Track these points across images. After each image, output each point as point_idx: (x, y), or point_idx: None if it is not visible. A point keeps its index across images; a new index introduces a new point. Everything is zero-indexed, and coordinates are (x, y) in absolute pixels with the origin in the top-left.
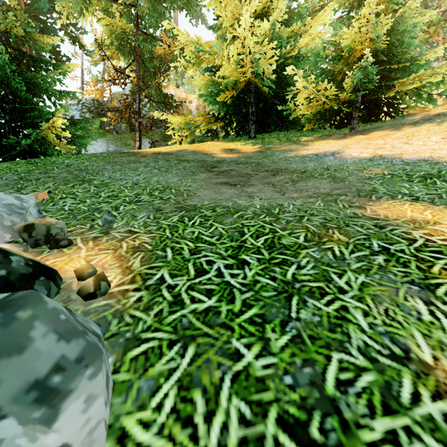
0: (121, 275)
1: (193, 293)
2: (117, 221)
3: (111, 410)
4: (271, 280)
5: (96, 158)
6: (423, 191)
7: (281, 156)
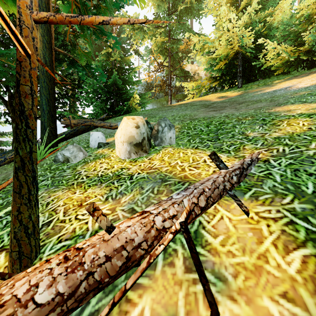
0: None
1: (192, 132)
2: None
3: (175, 142)
4: (216, 128)
5: (154, 110)
6: (313, 99)
7: (251, 95)
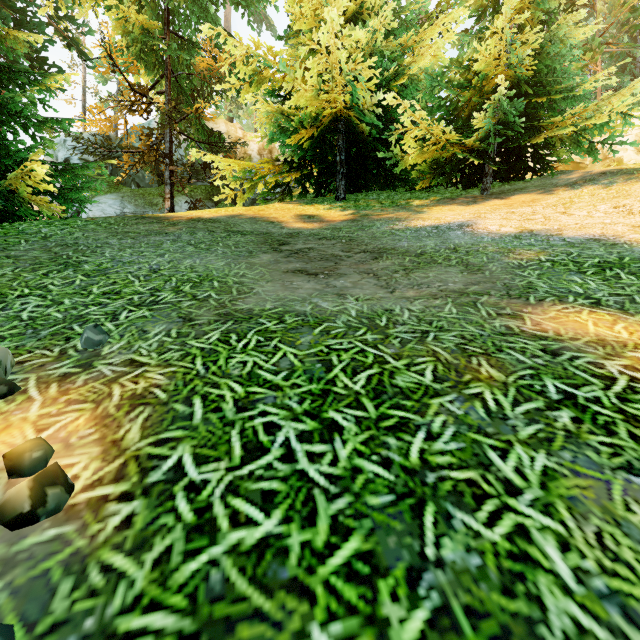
0: (99, 461)
1: (237, 502)
2: (111, 342)
3: None
4: (382, 466)
5: (96, 225)
6: (604, 290)
7: (384, 229)
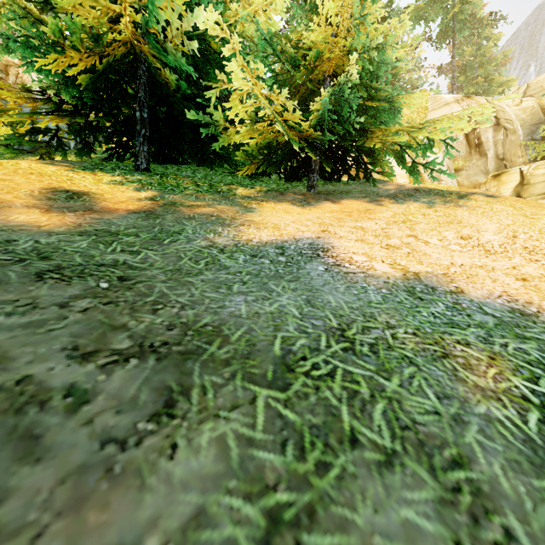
0: None
1: None
2: None
3: None
4: None
5: None
6: None
7: (199, 243)
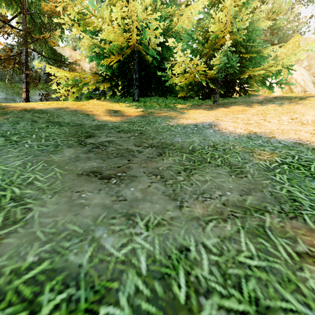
0: None
1: None
2: None
3: None
4: None
5: None
6: None
7: (163, 124)
